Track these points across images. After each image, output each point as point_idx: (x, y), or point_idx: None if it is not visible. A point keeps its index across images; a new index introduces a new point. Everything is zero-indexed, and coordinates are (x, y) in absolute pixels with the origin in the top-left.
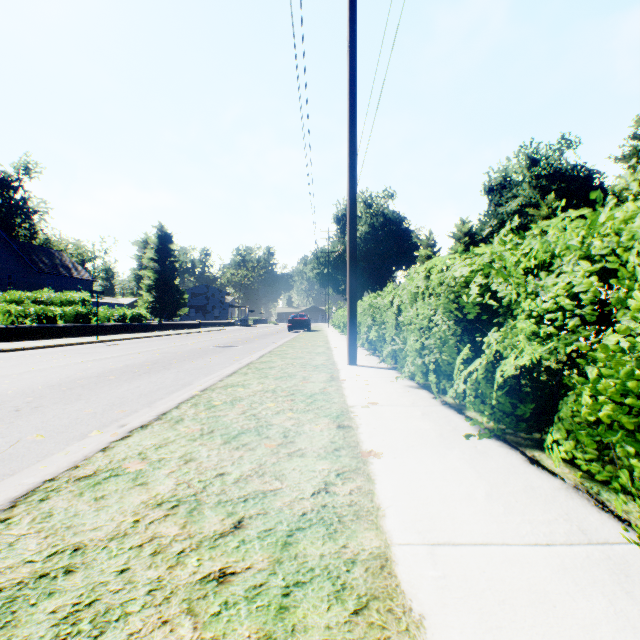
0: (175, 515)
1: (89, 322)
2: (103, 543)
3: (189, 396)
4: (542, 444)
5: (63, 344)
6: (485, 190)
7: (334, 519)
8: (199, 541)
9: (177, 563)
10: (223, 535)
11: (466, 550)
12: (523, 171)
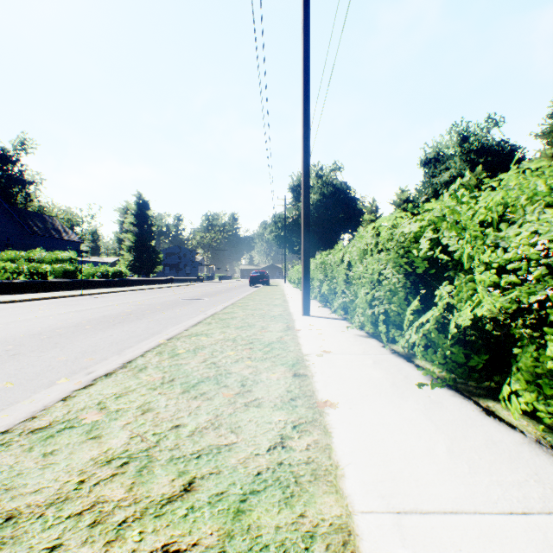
0: (123, 475)
1: (75, 278)
2: (40, 510)
3: (155, 344)
4: (491, 393)
5: (51, 297)
6: (421, 163)
7: (291, 480)
8: (144, 508)
9: (116, 537)
10: (171, 500)
11: (436, 520)
12: (454, 146)
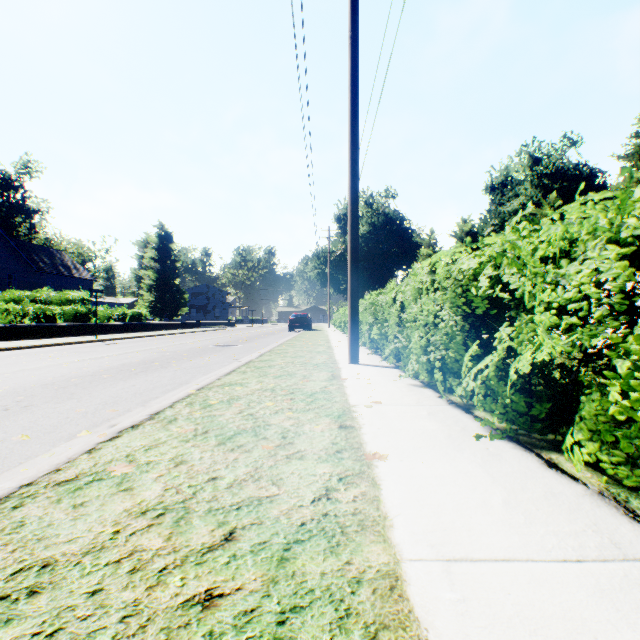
0: (160, 525)
1: (88, 321)
2: (76, 558)
3: (185, 395)
4: (557, 446)
5: (61, 343)
6: (486, 189)
7: (336, 530)
8: (184, 556)
9: (157, 583)
10: (212, 549)
11: (486, 567)
12: (525, 170)
